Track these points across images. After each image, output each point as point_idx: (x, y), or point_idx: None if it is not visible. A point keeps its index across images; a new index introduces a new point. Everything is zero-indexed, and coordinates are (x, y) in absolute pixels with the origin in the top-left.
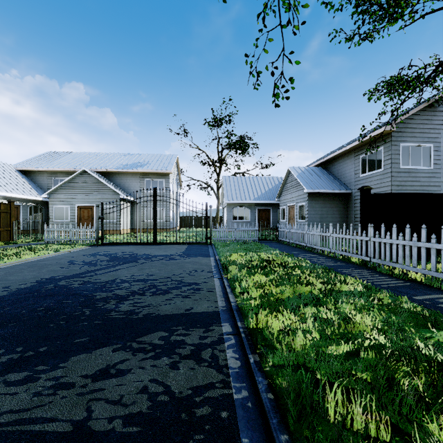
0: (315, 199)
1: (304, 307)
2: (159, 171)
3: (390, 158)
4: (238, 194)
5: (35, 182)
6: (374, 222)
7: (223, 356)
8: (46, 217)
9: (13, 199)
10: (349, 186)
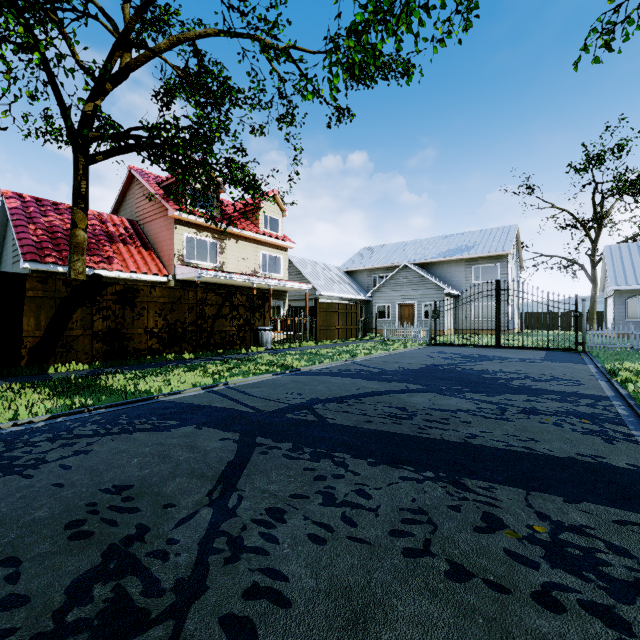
0: None
1: None
2: (492, 253)
3: None
4: (639, 274)
5: (357, 281)
6: None
7: (614, 410)
8: (366, 315)
9: (345, 300)
10: None
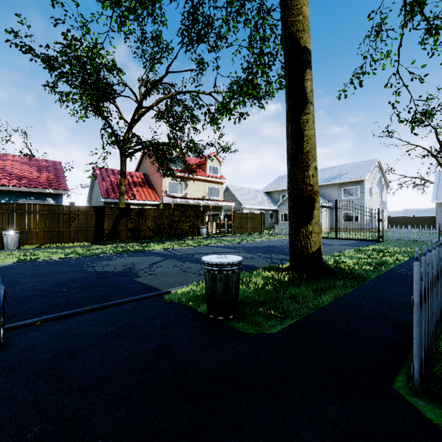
0: None
1: (343, 257)
2: (353, 180)
3: None
4: None
5: (272, 198)
6: None
7: None
8: (277, 219)
9: (262, 210)
10: None
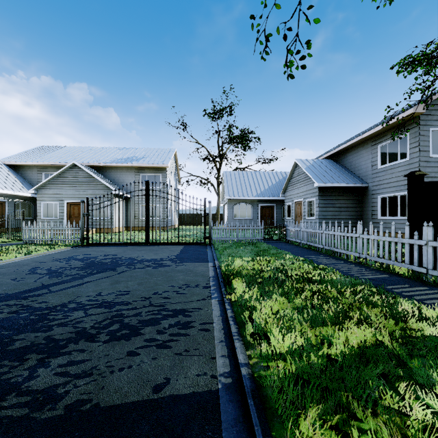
0: (327, 194)
1: (396, 398)
2: (155, 165)
3: (417, 146)
4: (240, 190)
5: (24, 177)
6: (428, 220)
7: None
8: (36, 214)
9: None
10: (364, 179)
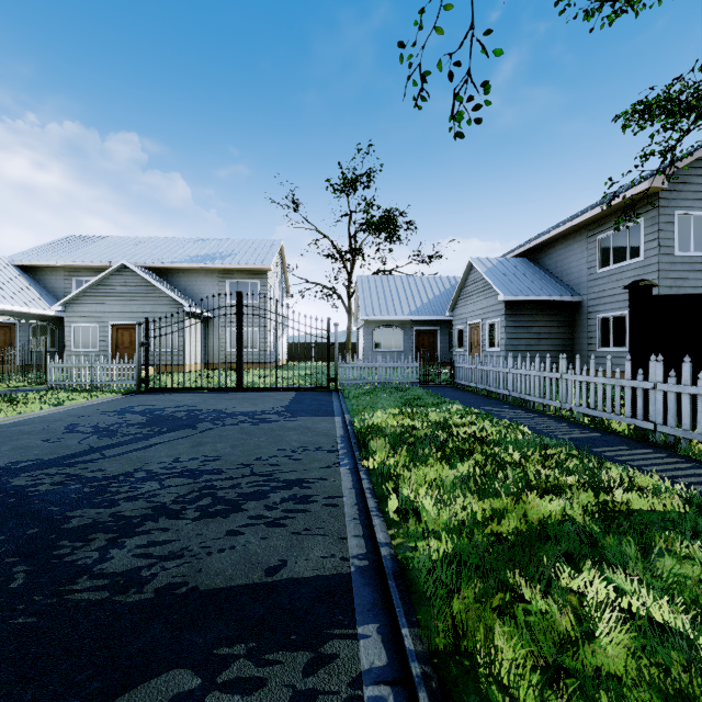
0: (518, 312)
1: (575, 575)
2: (251, 266)
3: (656, 238)
4: (383, 306)
5: (44, 285)
6: (659, 352)
7: None
8: (63, 343)
9: (3, 314)
10: (576, 290)
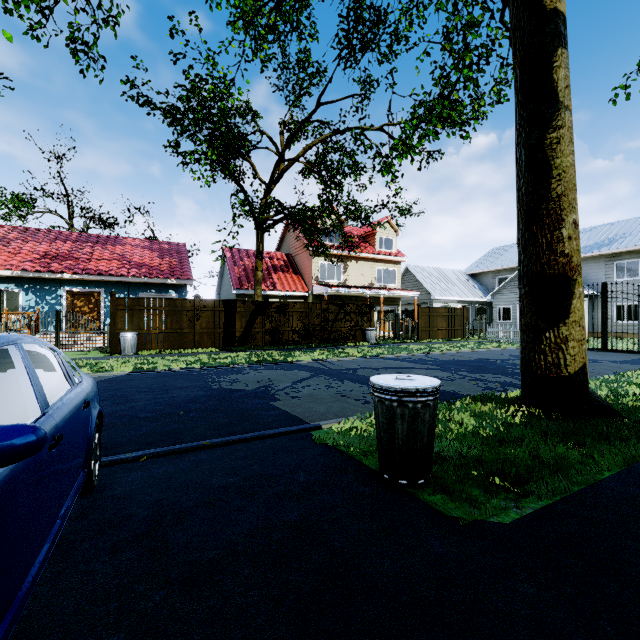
0: None
1: (626, 384)
2: (639, 247)
3: None
4: None
5: (481, 283)
6: None
7: None
8: (490, 317)
9: (464, 302)
10: None
